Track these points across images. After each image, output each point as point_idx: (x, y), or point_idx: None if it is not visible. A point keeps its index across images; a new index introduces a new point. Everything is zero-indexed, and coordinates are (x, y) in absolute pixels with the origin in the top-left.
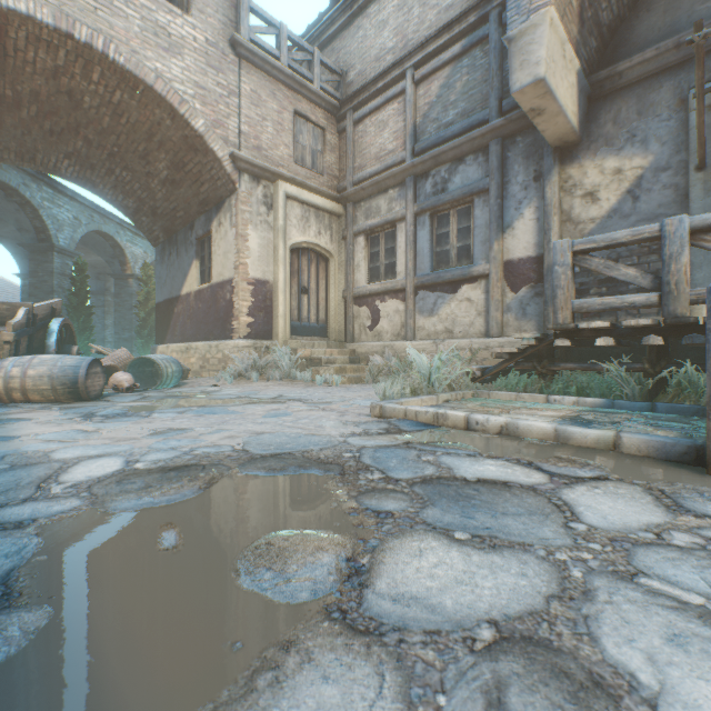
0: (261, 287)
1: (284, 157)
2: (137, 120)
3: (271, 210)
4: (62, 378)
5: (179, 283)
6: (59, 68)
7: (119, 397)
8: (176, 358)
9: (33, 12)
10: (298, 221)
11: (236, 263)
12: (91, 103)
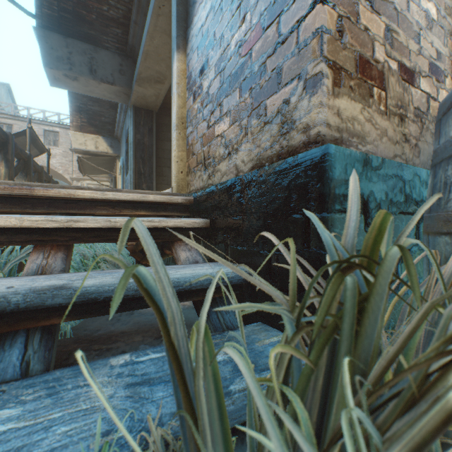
0: None
1: None
2: (52, 171)
3: None
4: None
5: None
6: None
7: None
8: None
9: None
10: None
11: None
12: None
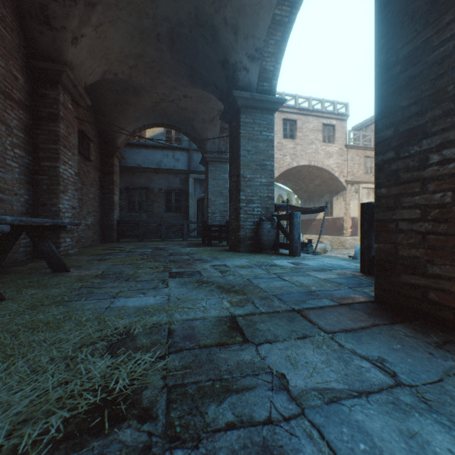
0: (353, 219)
1: (360, 174)
2: (315, 174)
3: (356, 193)
4: (322, 249)
5: (314, 214)
6: (301, 169)
7: (329, 253)
8: (314, 240)
9: (304, 164)
10: (365, 195)
11: (345, 213)
12: (303, 172)
